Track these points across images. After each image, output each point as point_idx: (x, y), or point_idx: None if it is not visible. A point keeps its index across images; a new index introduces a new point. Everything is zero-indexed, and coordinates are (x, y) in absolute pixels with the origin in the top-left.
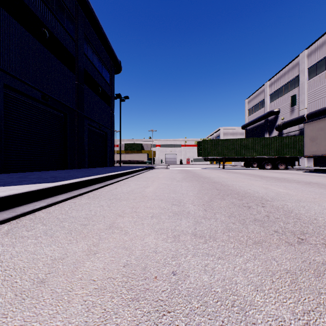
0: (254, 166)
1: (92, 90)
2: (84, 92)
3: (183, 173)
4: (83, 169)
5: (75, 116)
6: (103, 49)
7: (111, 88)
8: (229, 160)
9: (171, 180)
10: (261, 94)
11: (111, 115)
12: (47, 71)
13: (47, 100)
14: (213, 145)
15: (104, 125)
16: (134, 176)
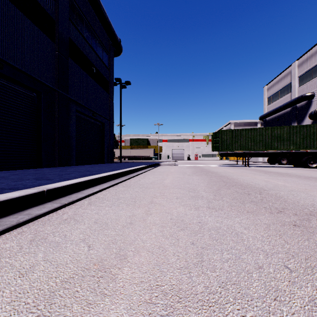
0: (283, 162)
1: (83, 69)
2: (70, 69)
3: (202, 175)
4: (62, 167)
5: (55, 97)
6: (99, 23)
7: (110, 71)
8: (256, 155)
9: (193, 200)
10: (285, 78)
11: (109, 103)
12: (2, 24)
13: (0, 67)
14: (234, 136)
15: (100, 113)
16: (122, 182)
